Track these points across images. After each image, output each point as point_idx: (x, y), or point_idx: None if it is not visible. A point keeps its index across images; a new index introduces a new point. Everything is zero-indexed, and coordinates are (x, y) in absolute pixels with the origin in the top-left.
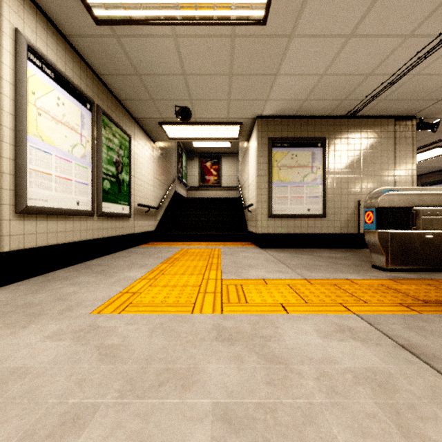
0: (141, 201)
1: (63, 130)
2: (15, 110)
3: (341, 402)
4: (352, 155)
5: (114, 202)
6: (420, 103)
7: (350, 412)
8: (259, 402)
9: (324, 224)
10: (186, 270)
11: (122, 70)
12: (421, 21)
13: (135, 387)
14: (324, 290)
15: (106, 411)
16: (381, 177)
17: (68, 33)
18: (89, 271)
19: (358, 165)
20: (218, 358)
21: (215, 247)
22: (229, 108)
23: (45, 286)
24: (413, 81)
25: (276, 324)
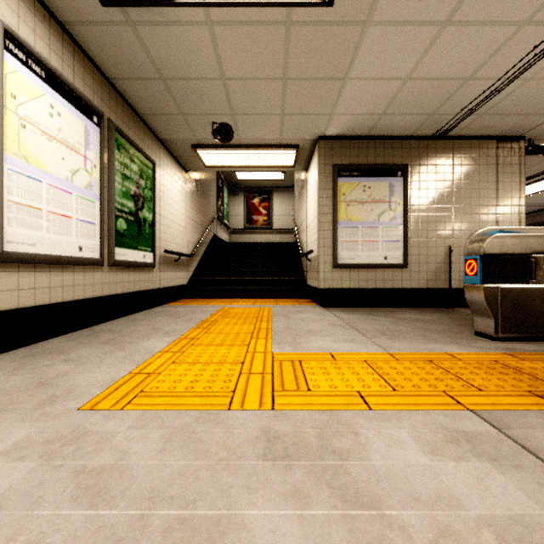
0: (170, 246)
1: (59, 150)
2: None
3: None
4: (442, 187)
5: (132, 247)
6: (532, 118)
7: None
8: None
9: (405, 277)
10: (224, 338)
11: (141, 72)
12: (543, 1)
13: None
14: (416, 369)
15: None
16: (479, 215)
17: (65, 19)
18: (94, 340)
19: (450, 200)
20: (267, 494)
21: (264, 306)
22: (283, 126)
23: (28, 363)
24: (525, 89)
25: (355, 429)
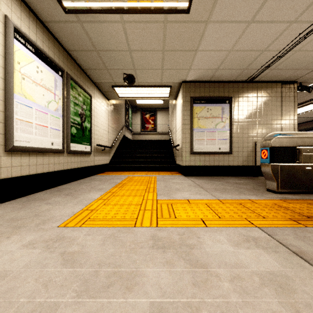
0: (99, 142)
1: (41, 91)
2: (5, 75)
3: (251, 301)
4: (251, 109)
5: (79, 142)
6: (300, 71)
7: (259, 310)
8: (186, 301)
9: (230, 159)
10: (131, 192)
11: (85, 47)
12: (303, 11)
13: (88, 288)
14: (232, 208)
15: (65, 309)
16: (272, 125)
17: (44, 20)
18: (60, 193)
19: (255, 116)
20: (154, 263)
21: (152, 175)
22: (162, 75)
23: (27, 204)
24: (295, 55)
25: (198, 235)
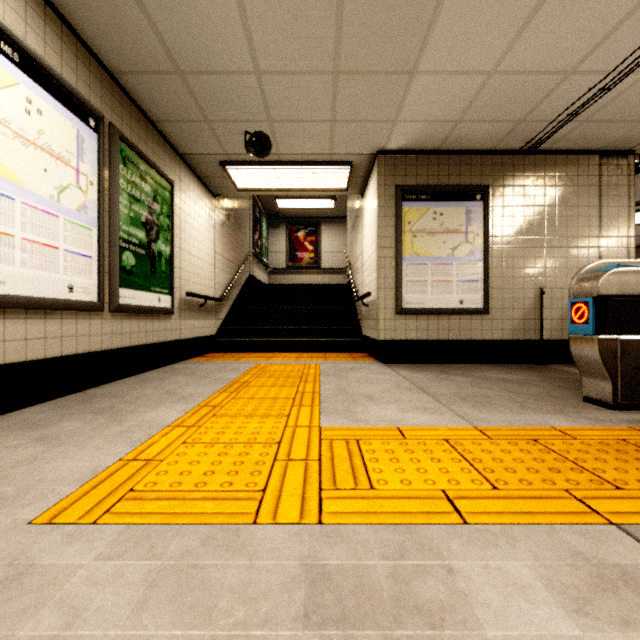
0: (193, 288)
1: (40, 159)
2: None
3: None
4: (531, 214)
5: (143, 288)
6: None
7: None
8: None
9: (486, 325)
10: (257, 406)
11: (152, 63)
12: None
13: None
14: (519, 453)
15: None
16: (578, 248)
17: None
18: (85, 409)
19: (541, 230)
20: None
21: (310, 362)
22: (333, 137)
23: None
24: None
25: (447, 560)
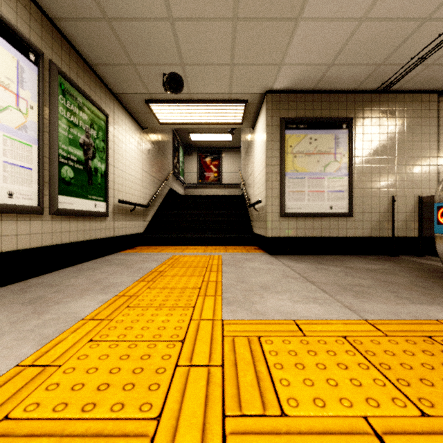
0: (125, 197)
1: None
2: None
3: None
4: (385, 139)
5: (80, 196)
6: None
7: None
8: None
9: (350, 225)
10: (167, 296)
11: (84, 10)
12: None
13: None
14: (423, 356)
15: None
16: (421, 166)
17: None
18: (17, 299)
19: (393, 151)
20: None
21: (214, 253)
22: (232, 78)
23: None
24: None
25: None
